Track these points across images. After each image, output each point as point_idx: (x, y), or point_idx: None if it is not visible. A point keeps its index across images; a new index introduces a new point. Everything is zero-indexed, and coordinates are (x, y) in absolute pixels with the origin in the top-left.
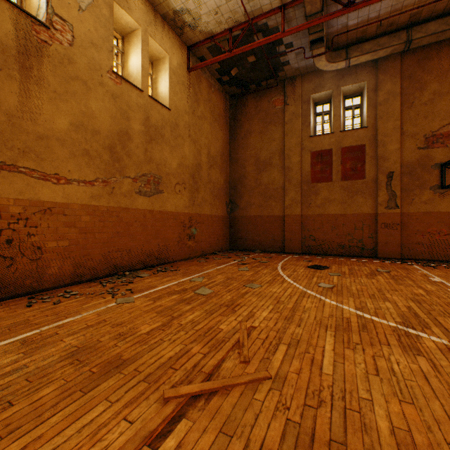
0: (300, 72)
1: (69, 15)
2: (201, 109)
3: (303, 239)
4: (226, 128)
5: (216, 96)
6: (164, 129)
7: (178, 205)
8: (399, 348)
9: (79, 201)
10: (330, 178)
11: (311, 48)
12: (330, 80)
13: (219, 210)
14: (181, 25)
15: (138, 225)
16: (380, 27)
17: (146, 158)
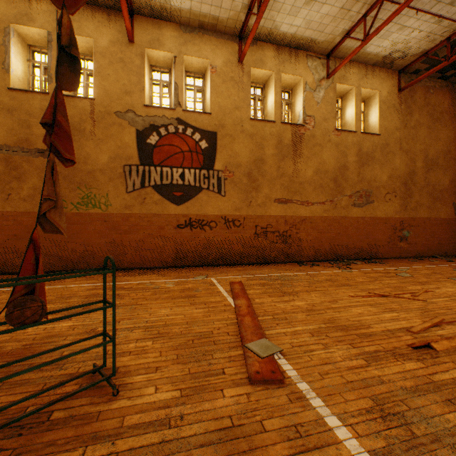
0: None
1: (312, 112)
2: (414, 118)
3: None
4: (453, 122)
5: (436, 96)
6: (374, 152)
7: (387, 211)
8: None
9: (317, 214)
10: None
11: None
12: None
13: (440, 213)
14: (389, 62)
15: (352, 228)
16: None
17: (358, 179)
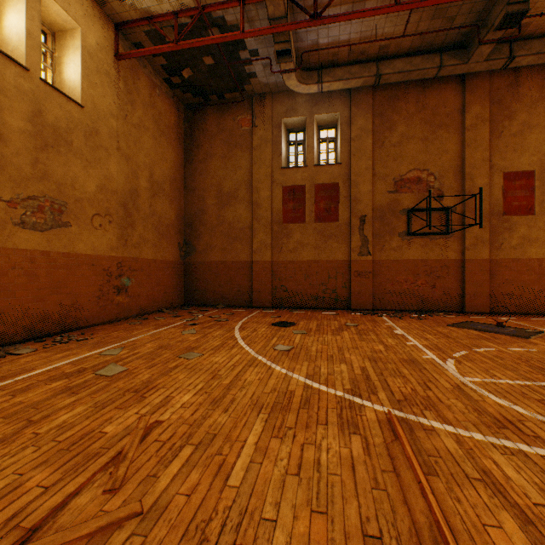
0: (270, 90)
1: None
2: (139, 115)
3: (274, 290)
4: (180, 146)
5: (163, 102)
6: (73, 134)
7: (98, 245)
8: (337, 427)
9: None
10: (303, 219)
11: (279, 60)
12: (303, 105)
13: (167, 254)
14: None
15: (20, 274)
16: (351, 53)
17: (36, 173)
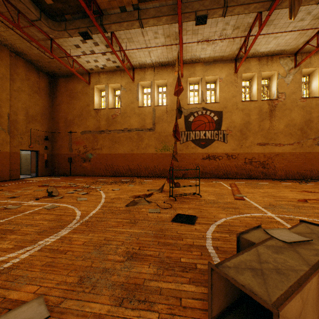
0: None
1: (283, 90)
2: None
3: None
4: None
5: None
6: None
7: None
8: None
9: (286, 151)
10: None
11: None
12: None
13: None
14: None
15: (316, 159)
16: None
17: None
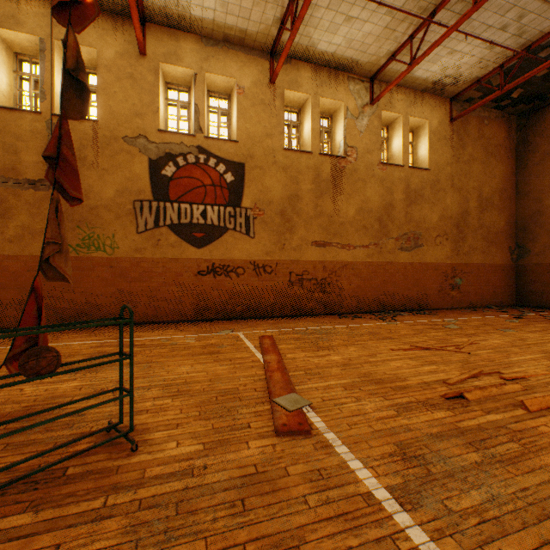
0: None
1: (354, 142)
2: (467, 152)
3: None
4: (509, 157)
5: (490, 127)
6: (423, 190)
7: (438, 256)
8: None
9: (359, 259)
10: None
11: None
12: None
13: (495, 258)
14: (440, 88)
15: (399, 275)
16: None
17: (406, 220)
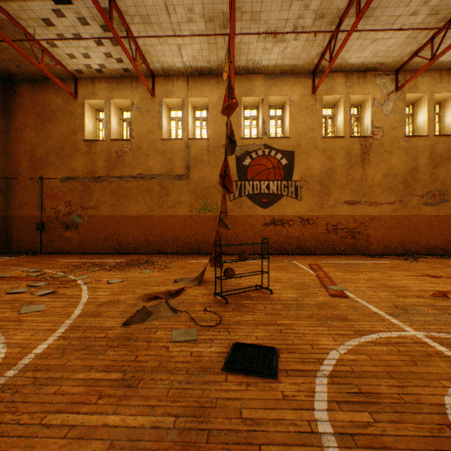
0: None
1: (380, 123)
2: None
3: None
4: None
5: None
6: (449, 153)
7: None
8: None
9: (385, 213)
10: None
11: None
12: None
13: None
14: None
15: (424, 225)
16: None
17: (431, 180)
